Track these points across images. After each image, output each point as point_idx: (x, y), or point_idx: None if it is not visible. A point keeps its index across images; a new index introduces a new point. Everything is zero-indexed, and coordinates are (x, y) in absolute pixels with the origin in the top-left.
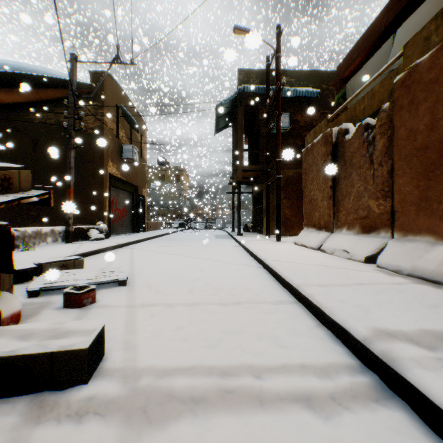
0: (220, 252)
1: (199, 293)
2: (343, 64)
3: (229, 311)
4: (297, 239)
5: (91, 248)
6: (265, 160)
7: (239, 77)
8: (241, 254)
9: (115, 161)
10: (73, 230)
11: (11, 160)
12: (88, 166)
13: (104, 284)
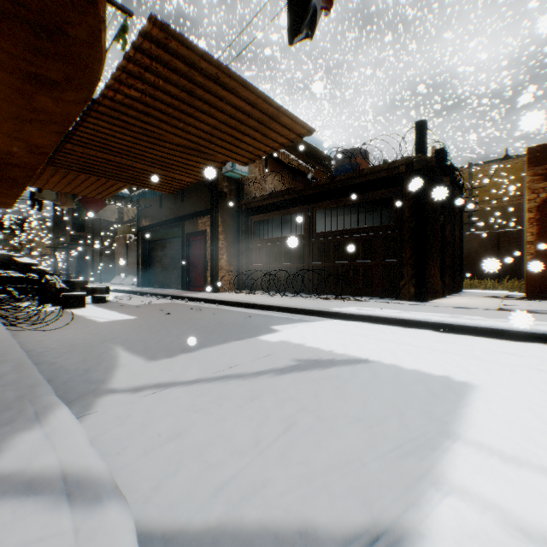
0: None
1: None
2: None
3: None
4: (112, 281)
5: None
6: (91, 230)
7: None
8: None
9: None
10: None
11: None
12: None
13: None
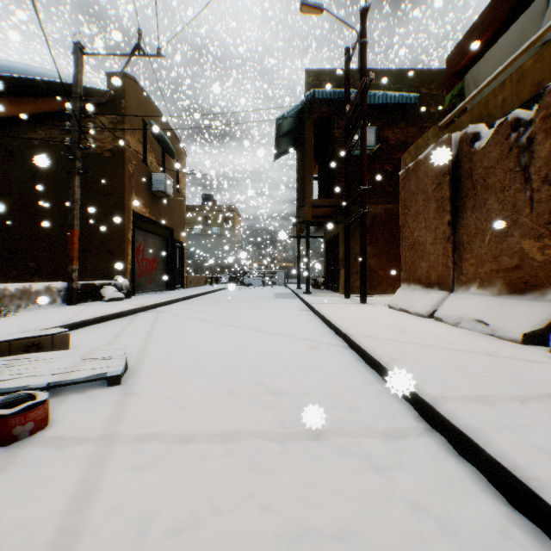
0: (281, 319)
1: (244, 405)
2: (457, 51)
3: (301, 462)
4: (392, 300)
5: (96, 314)
6: (342, 193)
7: (307, 80)
8: (313, 322)
9: (141, 195)
10: (79, 287)
11: (3, 194)
12: (105, 201)
13: (80, 383)
